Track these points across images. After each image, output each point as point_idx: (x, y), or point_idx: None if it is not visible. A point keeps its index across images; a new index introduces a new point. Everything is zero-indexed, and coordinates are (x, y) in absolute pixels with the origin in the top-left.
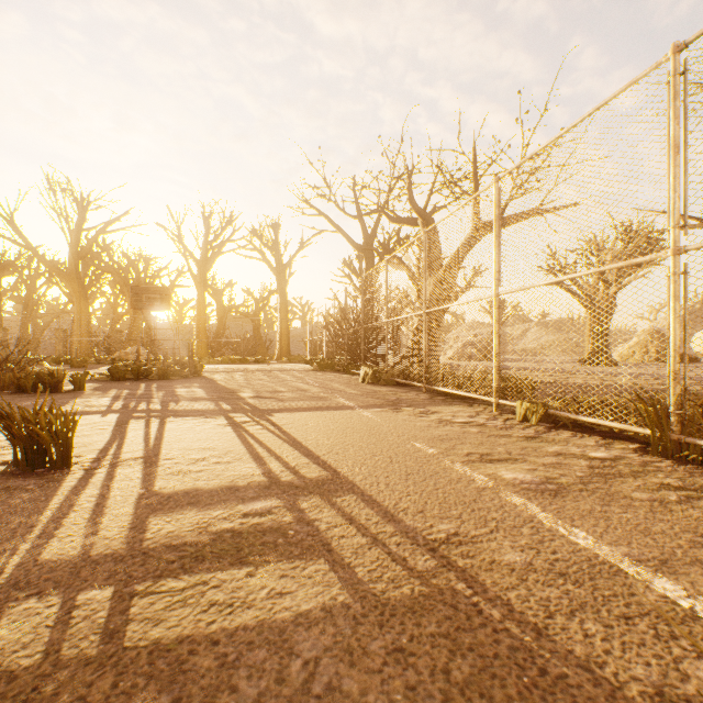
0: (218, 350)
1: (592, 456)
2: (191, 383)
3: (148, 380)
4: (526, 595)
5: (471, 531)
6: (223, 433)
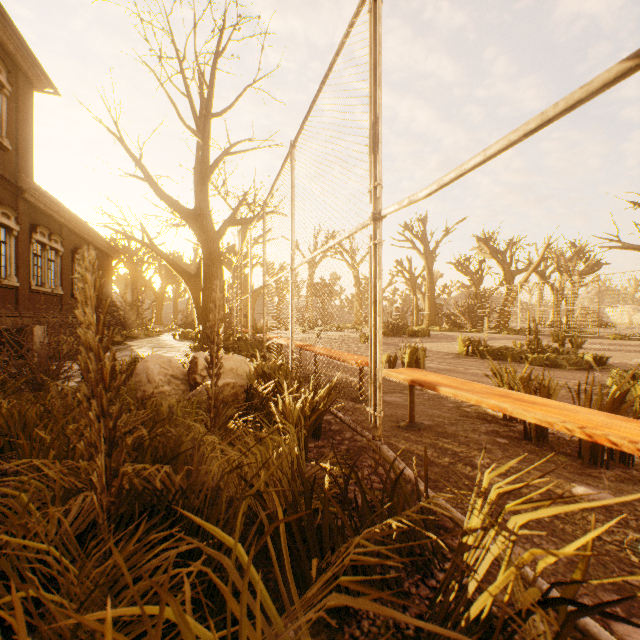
0: None
1: None
2: (442, 335)
3: None
4: None
5: None
6: None
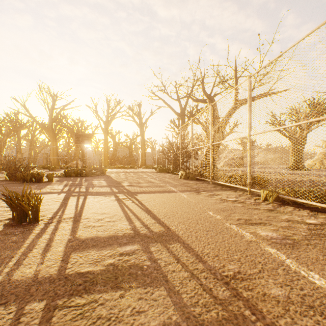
0: (113, 162)
1: (308, 222)
2: (100, 178)
3: (81, 176)
4: (291, 323)
5: (248, 270)
6: (113, 204)
